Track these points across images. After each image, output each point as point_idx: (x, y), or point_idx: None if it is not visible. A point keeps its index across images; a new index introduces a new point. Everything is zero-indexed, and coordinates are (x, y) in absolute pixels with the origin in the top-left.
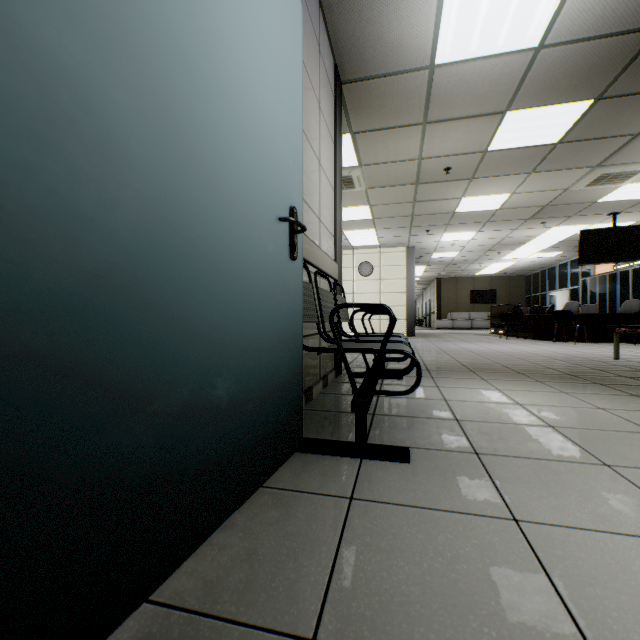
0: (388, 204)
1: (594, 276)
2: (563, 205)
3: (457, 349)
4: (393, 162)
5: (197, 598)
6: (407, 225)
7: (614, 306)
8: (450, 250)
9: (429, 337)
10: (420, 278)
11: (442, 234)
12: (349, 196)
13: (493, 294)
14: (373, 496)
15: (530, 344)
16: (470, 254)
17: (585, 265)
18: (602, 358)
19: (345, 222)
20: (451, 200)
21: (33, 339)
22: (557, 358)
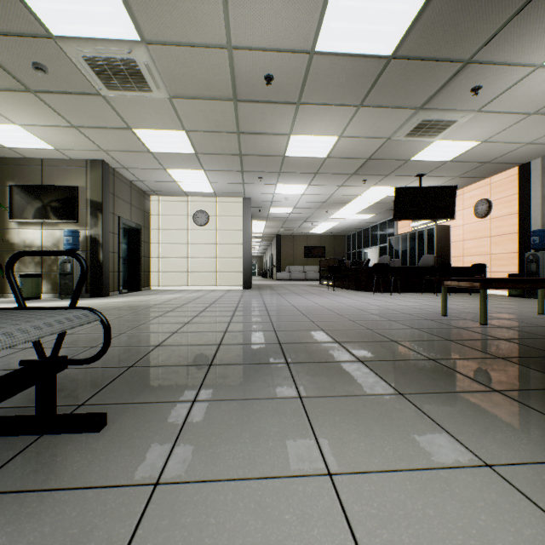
0: (208, 132)
1: (398, 235)
2: (383, 160)
3: (284, 306)
4: (193, 46)
5: None
6: (238, 168)
7: (413, 260)
8: (285, 205)
9: (265, 289)
10: (263, 234)
11: (276, 185)
12: (151, 108)
13: (322, 250)
14: None
15: (355, 296)
16: (303, 211)
17: (391, 227)
18: (431, 314)
19: (163, 155)
20: (279, 136)
21: None
22: (389, 317)
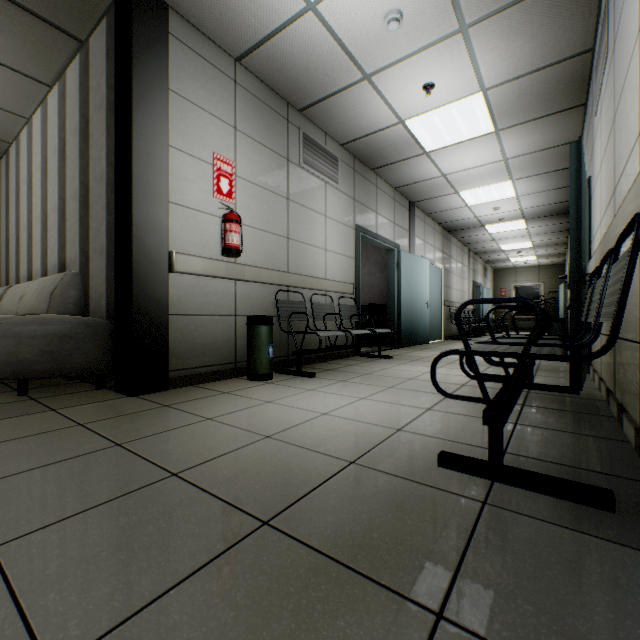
0: None
1: None
2: None
3: None
4: None
5: (566, 378)
6: None
7: None
8: None
9: None
10: None
11: None
12: None
13: None
14: None
15: None
16: None
17: None
18: None
19: None
20: None
21: None
22: None
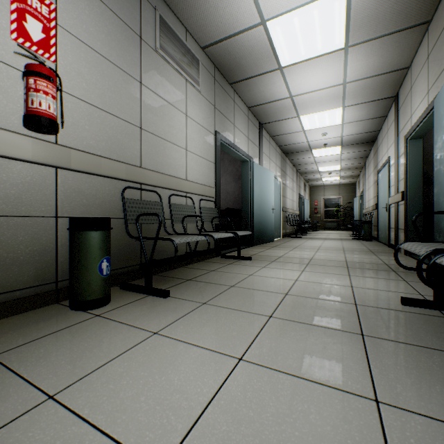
0: None
1: None
2: None
3: None
4: None
5: None
6: None
7: None
8: None
9: None
10: None
11: None
12: None
13: None
14: (411, 294)
15: None
16: None
17: None
18: None
19: None
20: None
21: (443, 225)
22: None
